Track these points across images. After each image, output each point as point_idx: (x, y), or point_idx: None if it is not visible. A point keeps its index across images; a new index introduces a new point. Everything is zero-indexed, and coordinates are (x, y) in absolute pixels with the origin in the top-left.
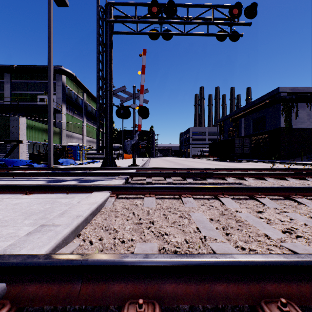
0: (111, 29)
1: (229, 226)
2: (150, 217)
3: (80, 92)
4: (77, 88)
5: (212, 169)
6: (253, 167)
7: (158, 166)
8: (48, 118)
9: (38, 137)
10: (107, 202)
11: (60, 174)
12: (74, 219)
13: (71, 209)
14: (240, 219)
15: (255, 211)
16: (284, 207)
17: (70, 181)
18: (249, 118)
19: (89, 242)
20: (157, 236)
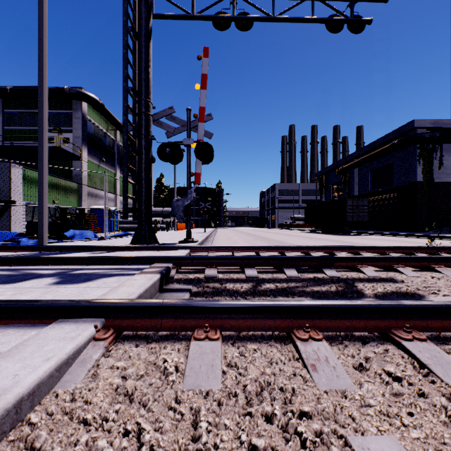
0: (148, 8)
1: None
2: None
3: (111, 129)
4: (106, 123)
5: (324, 248)
6: (381, 243)
7: (229, 242)
8: (39, 159)
9: None
10: (75, 363)
11: (37, 260)
12: None
13: None
14: None
15: None
16: None
17: (41, 279)
18: (366, 168)
19: None
20: None
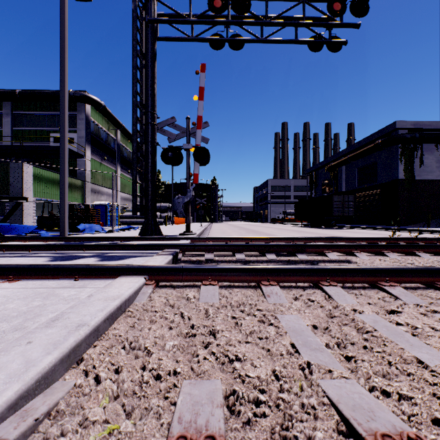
0: (154, 33)
1: (348, 341)
2: (209, 322)
3: (112, 129)
4: (107, 123)
5: (303, 239)
6: (360, 236)
7: (223, 234)
8: (61, 163)
9: (50, 192)
10: (140, 294)
11: (74, 246)
12: (72, 332)
13: (73, 311)
14: (364, 326)
15: (386, 311)
16: (432, 304)
17: (87, 258)
18: (353, 166)
19: (94, 379)
20: (221, 365)
